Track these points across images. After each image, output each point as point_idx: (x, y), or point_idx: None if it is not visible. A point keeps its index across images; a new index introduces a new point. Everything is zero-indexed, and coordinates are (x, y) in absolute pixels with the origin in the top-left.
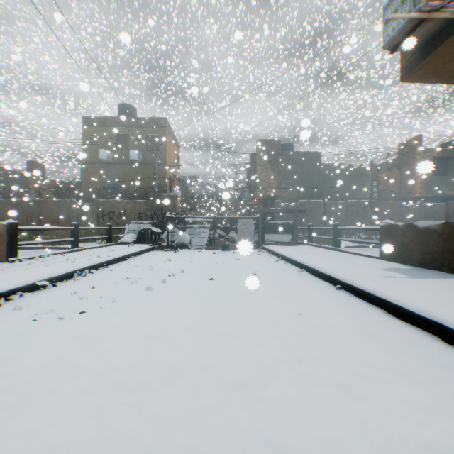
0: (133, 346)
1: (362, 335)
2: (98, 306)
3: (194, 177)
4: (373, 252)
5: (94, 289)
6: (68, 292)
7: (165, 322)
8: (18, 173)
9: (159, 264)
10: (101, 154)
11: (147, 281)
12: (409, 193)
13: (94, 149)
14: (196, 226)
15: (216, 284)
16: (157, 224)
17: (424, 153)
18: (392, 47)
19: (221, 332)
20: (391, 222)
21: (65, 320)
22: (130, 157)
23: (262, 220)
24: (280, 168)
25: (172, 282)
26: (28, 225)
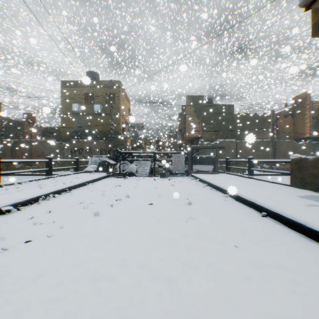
0: (60, 293)
1: (313, 280)
2: (45, 234)
3: (140, 124)
4: (274, 178)
5: (51, 214)
6: (27, 216)
7: (103, 255)
8: (17, 121)
9: (111, 189)
10: (74, 107)
11: (97, 206)
12: (301, 134)
13: (69, 103)
14: (141, 159)
15: (154, 209)
16: (113, 157)
17: (312, 104)
18: (308, 4)
19: (158, 271)
20: (301, 156)
21: (8, 251)
22: (94, 109)
23: (191, 155)
24: (203, 116)
25: (118, 207)
26: (22, 158)
